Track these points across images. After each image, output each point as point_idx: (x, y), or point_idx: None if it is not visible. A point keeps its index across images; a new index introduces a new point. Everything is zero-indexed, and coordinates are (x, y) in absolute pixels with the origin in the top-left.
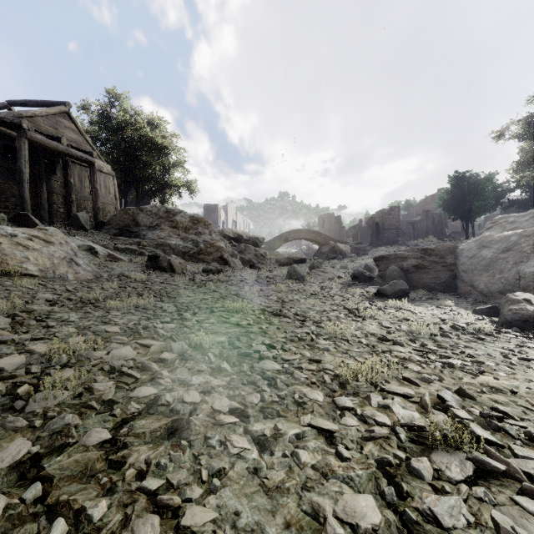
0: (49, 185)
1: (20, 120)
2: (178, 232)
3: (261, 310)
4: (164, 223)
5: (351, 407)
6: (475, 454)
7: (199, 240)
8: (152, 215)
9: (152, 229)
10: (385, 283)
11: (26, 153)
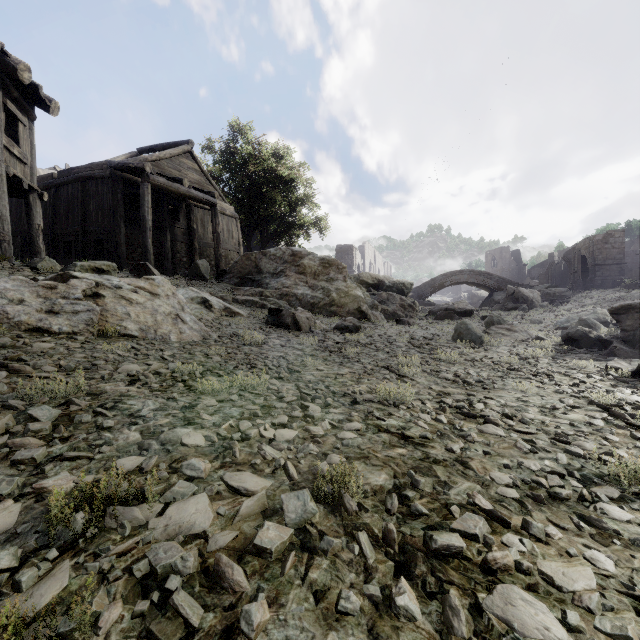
0: (173, 233)
1: (143, 164)
2: (305, 279)
3: (436, 402)
4: (290, 268)
5: None
6: None
7: (331, 288)
8: (276, 260)
9: (276, 277)
10: (638, 351)
11: (149, 199)
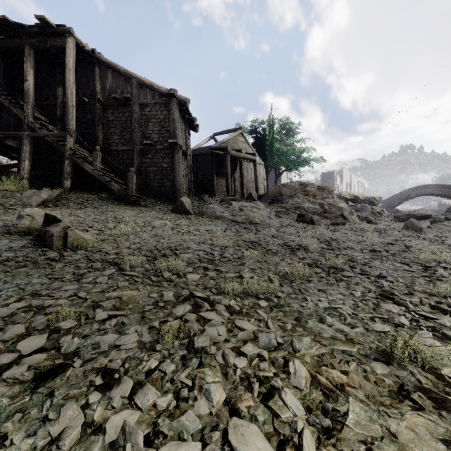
0: (234, 177)
1: (227, 146)
2: (308, 198)
3: (379, 242)
4: (299, 193)
5: (420, 263)
6: None
7: (324, 203)
8: (290, 188)
9: (291, 198)
10: None
11: (229, 163)
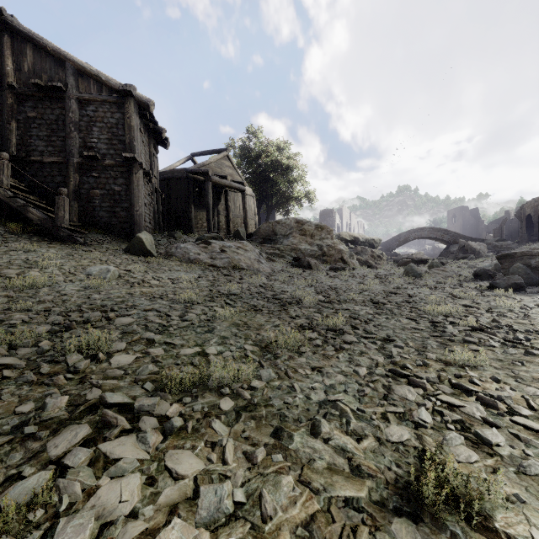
0: (217, 209)
1: (208, 170)
2: (306, 238)
3: (382, 291)
4: (295, 232)
5: (427, 317)
6: (472, 325)
7: (323, 244)
8: (286, 226)
9: (286, 237)
10: None
11: (210, 191)
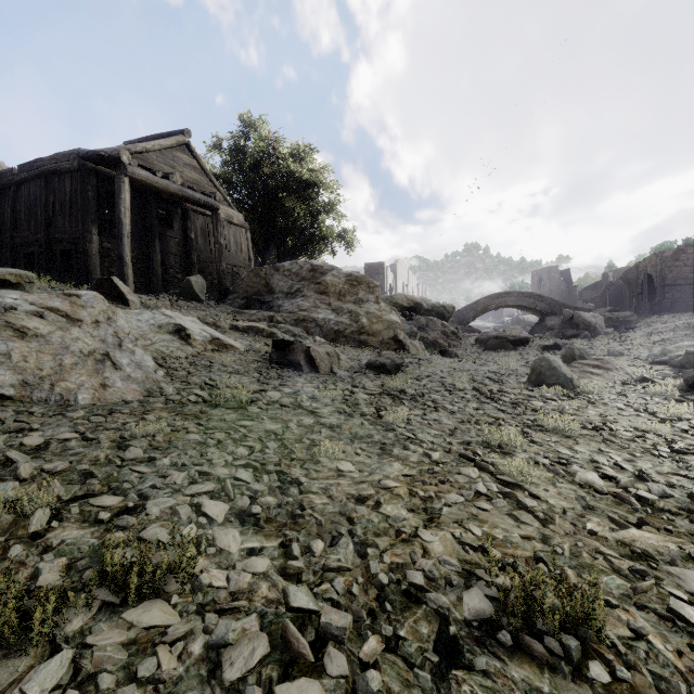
0: (164, 243)
1: (119, 151)
2: (328, 300)
3: (659, 616)
4: (308, 286)
5: None
6: None
7: (360, 312)
8: (291, 276)
9: (290, 297)
10: None
11: (126, 197)
